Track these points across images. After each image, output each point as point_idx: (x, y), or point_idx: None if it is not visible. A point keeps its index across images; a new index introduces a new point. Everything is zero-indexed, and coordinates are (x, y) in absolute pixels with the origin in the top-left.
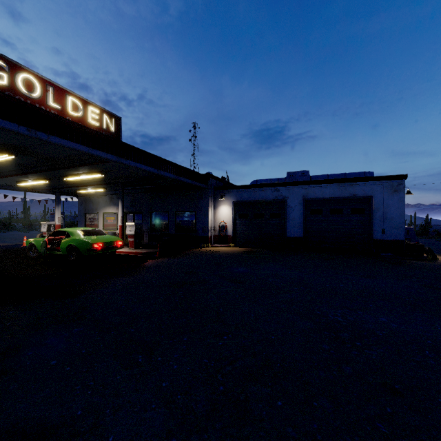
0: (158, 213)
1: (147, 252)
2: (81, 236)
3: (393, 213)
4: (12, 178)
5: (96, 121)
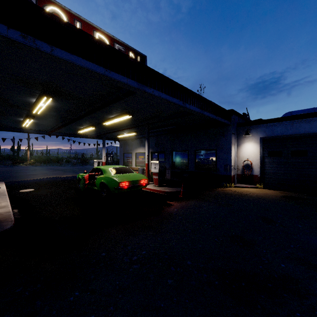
0: (179, 152)
1: (171, 191)
2: (111, 173)
3: None
4: (73, 127)
5: None
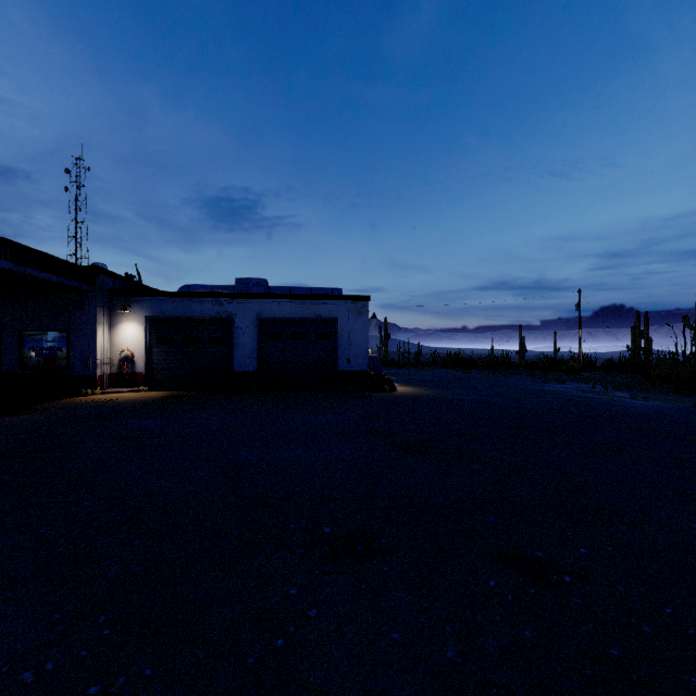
0: None
1: None
2: None
3: (358, 339)
4: None
5: None
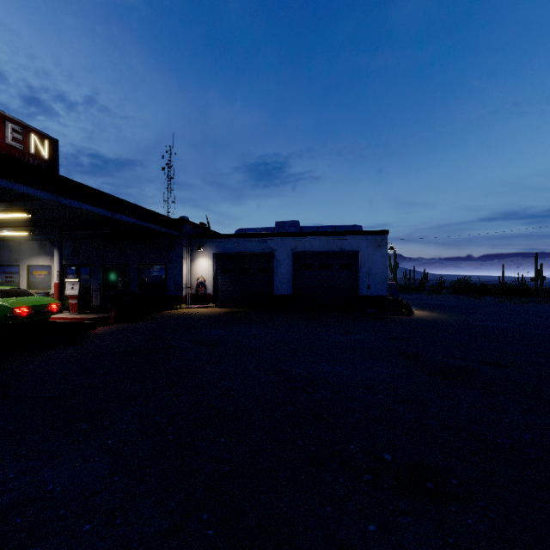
0: (114, 267)
1: (98, 317)
2: None
3: (377, 268)
4: None
5: (19, 143)
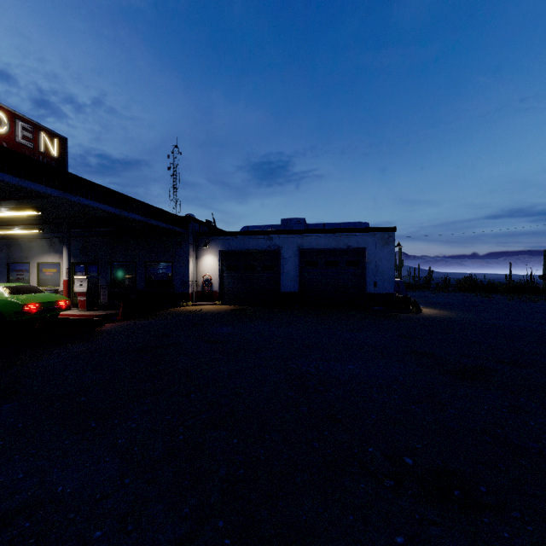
0: (122, 264)
1: (106, 314)
2: (5, 294)
3: (384, 266)
4: None
5: (29, 141)
